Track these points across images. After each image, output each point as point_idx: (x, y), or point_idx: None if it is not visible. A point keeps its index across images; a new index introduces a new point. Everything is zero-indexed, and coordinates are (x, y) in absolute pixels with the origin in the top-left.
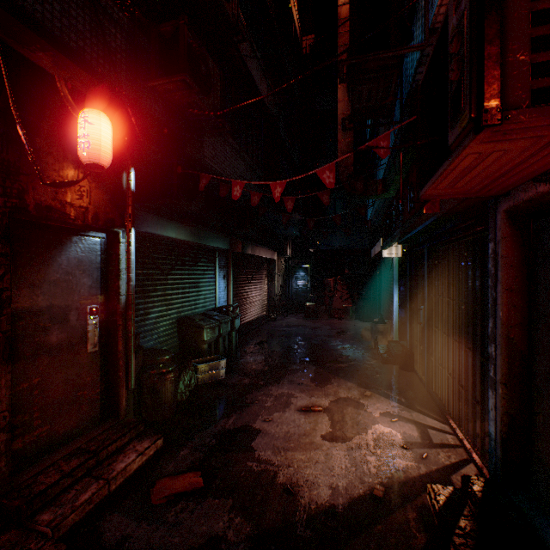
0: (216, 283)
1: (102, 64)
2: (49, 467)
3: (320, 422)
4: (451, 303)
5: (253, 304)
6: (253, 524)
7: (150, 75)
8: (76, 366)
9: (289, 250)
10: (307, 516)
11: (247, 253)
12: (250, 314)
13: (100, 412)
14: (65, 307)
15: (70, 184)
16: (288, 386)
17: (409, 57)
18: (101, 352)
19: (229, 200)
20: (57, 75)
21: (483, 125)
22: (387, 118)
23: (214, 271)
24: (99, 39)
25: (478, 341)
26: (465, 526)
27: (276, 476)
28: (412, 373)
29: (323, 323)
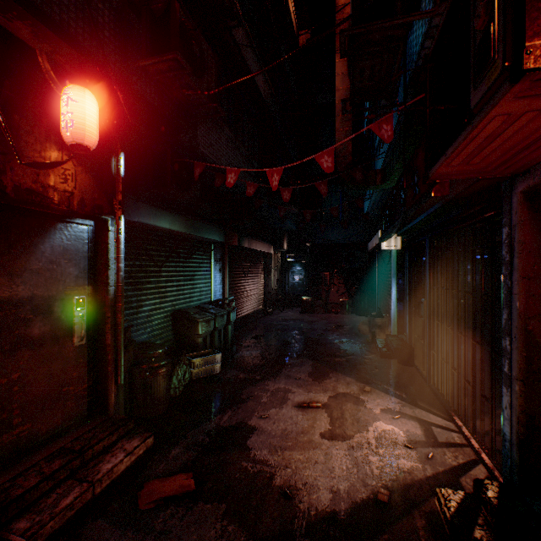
0: (212, 276)
1: (89, 41)
2: (29, 468)
3: (319, 419)
4: (456, 295)
5: (250, 298)
6: (248, 533)
7: (141, 56)
8: (60, 360)
9: (285, 244)
10: (306, 523)
11: (244, 246)
12: (246, 308)
13: (87, 409)
14: (49, 297)
15: (52, 165)
16: (285, 381)
17: (413, 34)
18: (89, 346)
19: (225, 192)
20: (38, 48)
21: (525, 68)
22: (389, 99)
23: (210, 264)
24: (85, 13)
25: (487, 334)
26: (481, 537)
27: (272, 478)
28: (411, 367)
29: (320, 317)
